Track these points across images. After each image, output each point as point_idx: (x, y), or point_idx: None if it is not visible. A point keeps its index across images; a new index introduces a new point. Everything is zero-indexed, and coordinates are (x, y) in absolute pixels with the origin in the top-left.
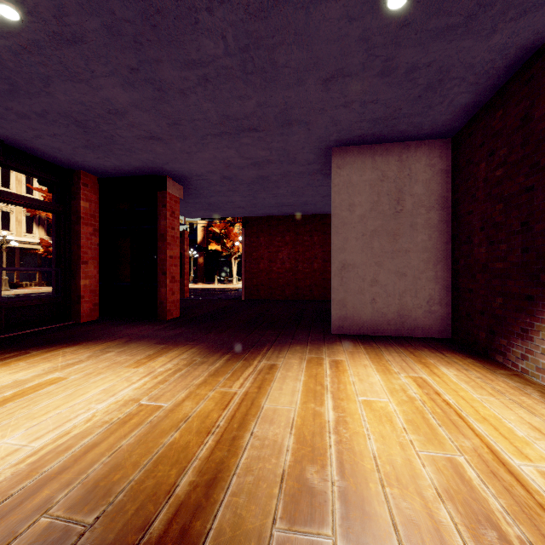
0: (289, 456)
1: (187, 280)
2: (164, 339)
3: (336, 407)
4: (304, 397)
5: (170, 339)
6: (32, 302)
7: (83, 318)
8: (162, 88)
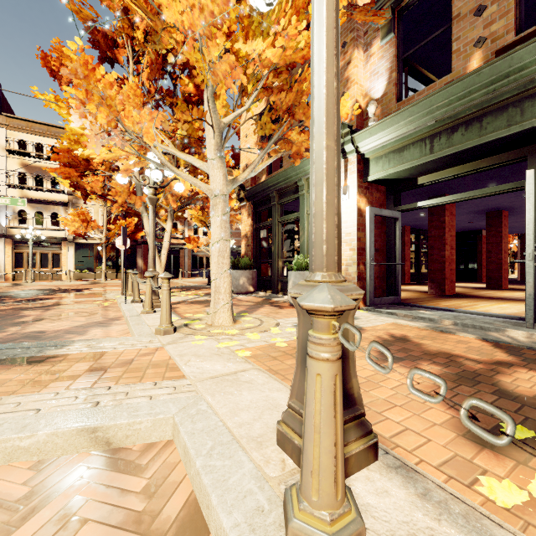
0: None
1: None
2: None
3: None
4: None
5: None
6: None
7: None
8: None
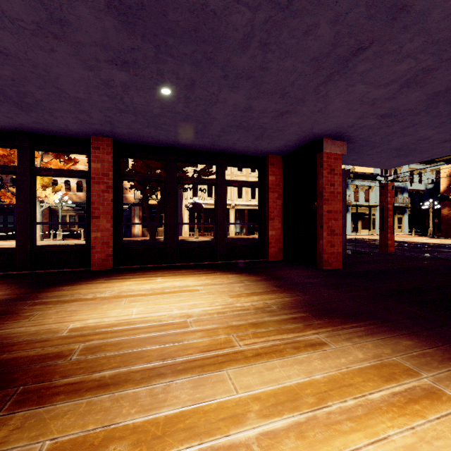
0: (143, 419)
1: (391, 234)
2: (287, 284)
3: (271, 435)
4: (269, 393)
5: (291, 285)
6: (242, 244)
7: (270, 258)
8: (249, 76)
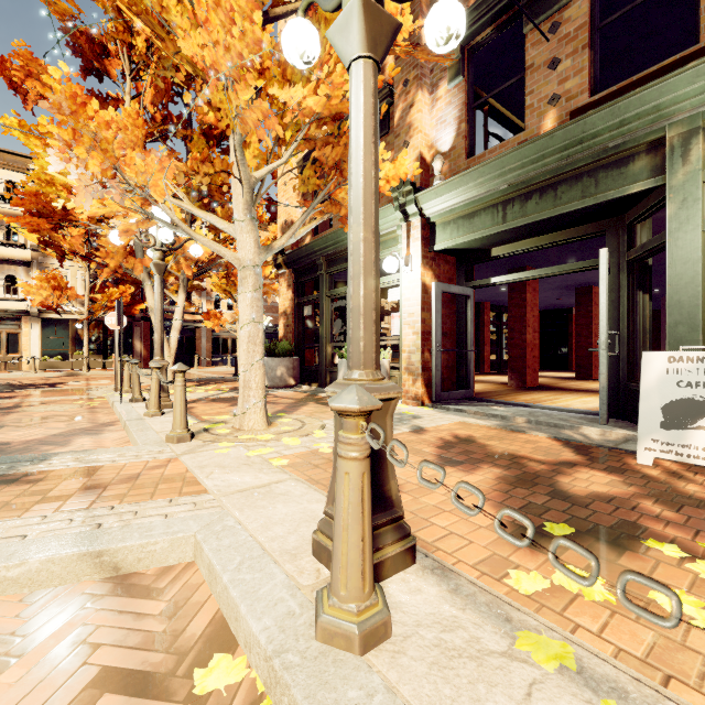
0: None
1: None
2: None
3: None
4: None
5: None
6: None
7: None
8: None
